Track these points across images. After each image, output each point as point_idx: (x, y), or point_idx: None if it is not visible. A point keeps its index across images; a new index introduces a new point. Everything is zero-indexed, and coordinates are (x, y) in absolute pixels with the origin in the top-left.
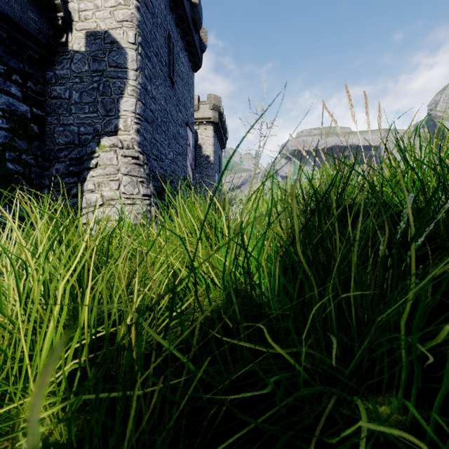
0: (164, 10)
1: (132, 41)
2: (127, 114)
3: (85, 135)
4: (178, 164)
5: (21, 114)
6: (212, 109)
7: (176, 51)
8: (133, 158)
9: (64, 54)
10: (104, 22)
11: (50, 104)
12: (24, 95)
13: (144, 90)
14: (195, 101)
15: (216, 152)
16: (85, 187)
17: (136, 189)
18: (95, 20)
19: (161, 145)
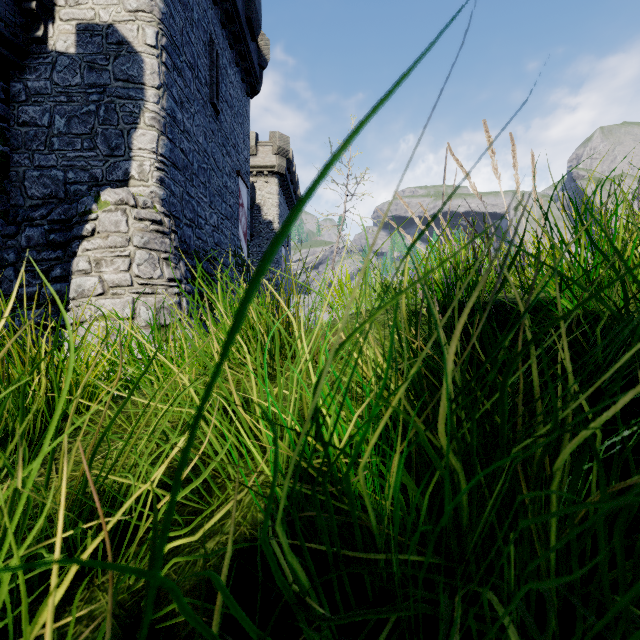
0: (203, 1)
1: (153, 43)
2: (144, 154)
3: (75, 184)
4: (225, 233)
5: None
6: (277, 153)
7: (222, 64)
8: (153, 223)
9: (40, 56)
10: (107, 11)
11: (17, 133)
12: None
13: (172, 120)
14: (251, 141)
15: (282, 216)
16: (75, 266)
17: (157, 270)
18: (91, 6)
19: (199, 204)
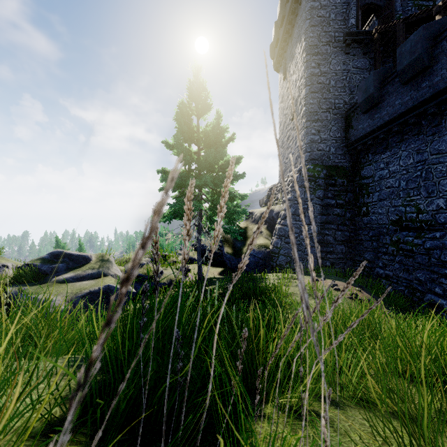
0: None
1: None
2: None
3: None
4: None
5: None
6: None
7: None
8: None
9: None
10: None
11: None
12: None
13: None
14: None
15: None
16: None
17: None
18: None
19: None
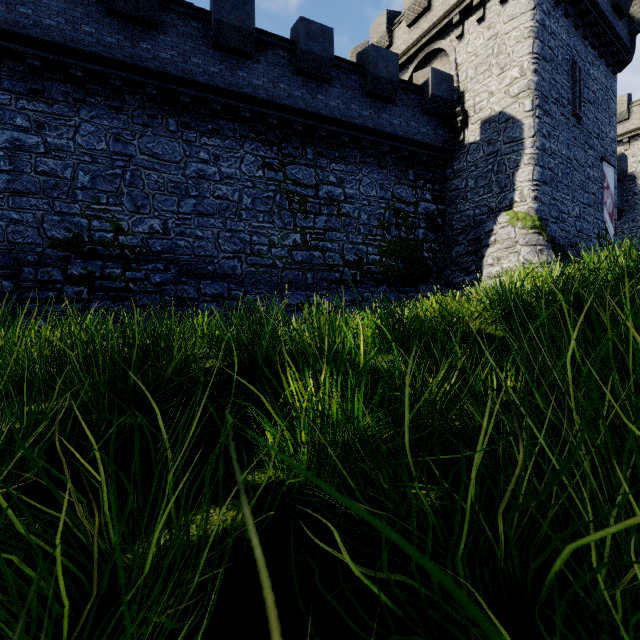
0: (566, 38)
1: (529, 109)
2: (523, 184)
3: (479, 216)
4: (587, 219)
5: (431, 212)
6: None
7: (583, 73)
8: (531, 228)
9: (460, 150)
10: (499, 104)
11: (449, 197)
12: (432, 197)
13: (542, 152)
14: (620, 106)
15: None
16: (484, 263)
17: (535, 257)
18: (489, 107)
19: (562, 203)
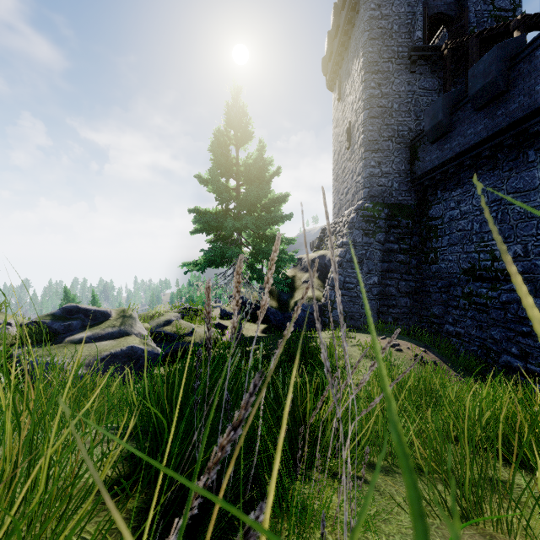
0: None
1: None
2: None
3: None
4: None
5: None
6: None
7: None
8: None
9: None
10: None
11: None
12: None
13: None
14: None
15: None
16: None
17: None
18: None
19: None
